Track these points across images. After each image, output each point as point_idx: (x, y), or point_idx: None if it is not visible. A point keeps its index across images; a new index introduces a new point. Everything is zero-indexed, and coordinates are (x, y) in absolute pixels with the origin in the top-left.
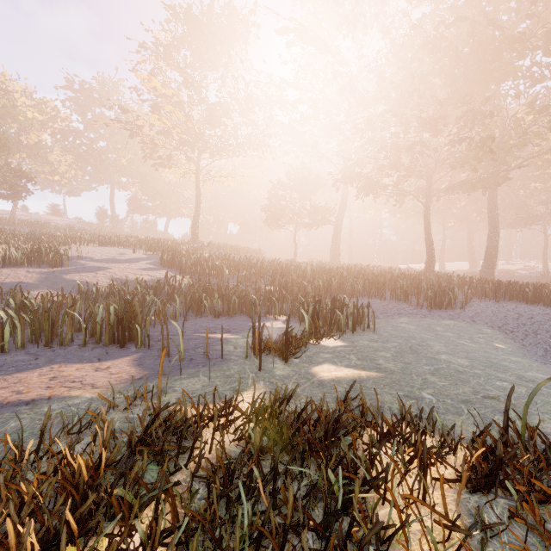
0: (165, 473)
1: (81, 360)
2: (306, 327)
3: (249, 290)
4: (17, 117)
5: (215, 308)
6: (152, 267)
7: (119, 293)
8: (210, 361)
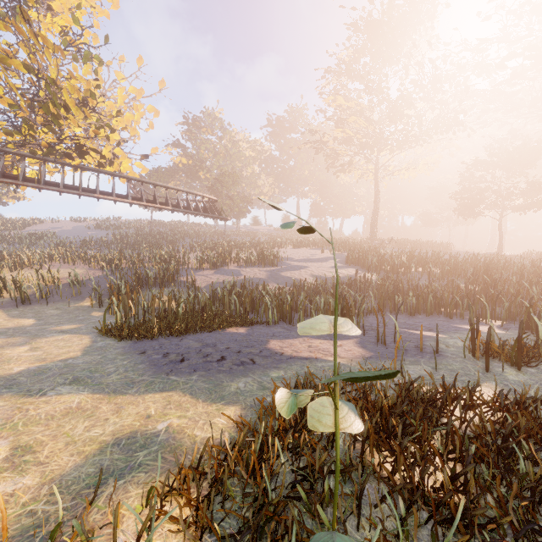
0: (450, 417)
1: (318, 337)
2: (541, 336)
3: (442, 289)
4: (241, 158)
5: (410, 306)
6: (340, 265)
7: (321, 288)
8: (425, 354)
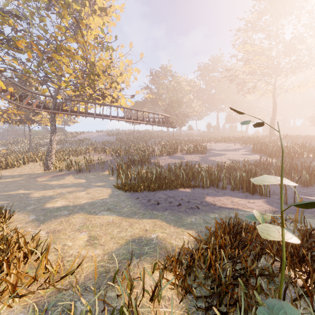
0: None
1: (237, 196)
2: None
3: None
4: (182, 91)
5: (304, 180)
6: (248, 153)
7: (236, 167)
8: None
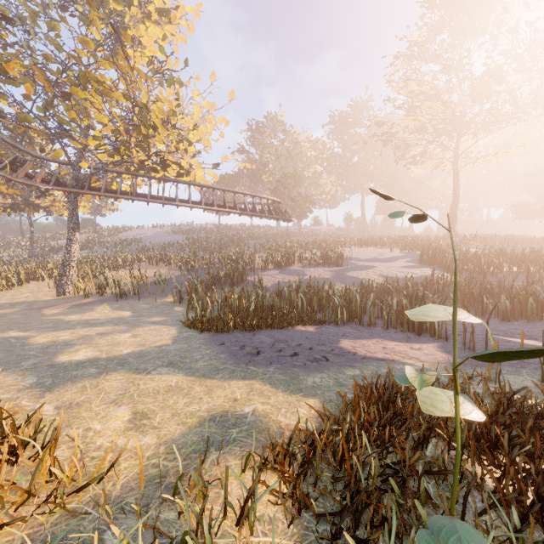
0: None
1: (393, 339)
2: None
3: None
4: (302, 159)
5: (503, 310)
6: (412, 265)
7: (392, 288)
8: (528, 364)
